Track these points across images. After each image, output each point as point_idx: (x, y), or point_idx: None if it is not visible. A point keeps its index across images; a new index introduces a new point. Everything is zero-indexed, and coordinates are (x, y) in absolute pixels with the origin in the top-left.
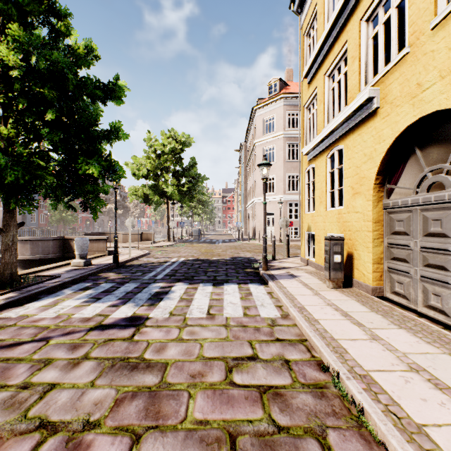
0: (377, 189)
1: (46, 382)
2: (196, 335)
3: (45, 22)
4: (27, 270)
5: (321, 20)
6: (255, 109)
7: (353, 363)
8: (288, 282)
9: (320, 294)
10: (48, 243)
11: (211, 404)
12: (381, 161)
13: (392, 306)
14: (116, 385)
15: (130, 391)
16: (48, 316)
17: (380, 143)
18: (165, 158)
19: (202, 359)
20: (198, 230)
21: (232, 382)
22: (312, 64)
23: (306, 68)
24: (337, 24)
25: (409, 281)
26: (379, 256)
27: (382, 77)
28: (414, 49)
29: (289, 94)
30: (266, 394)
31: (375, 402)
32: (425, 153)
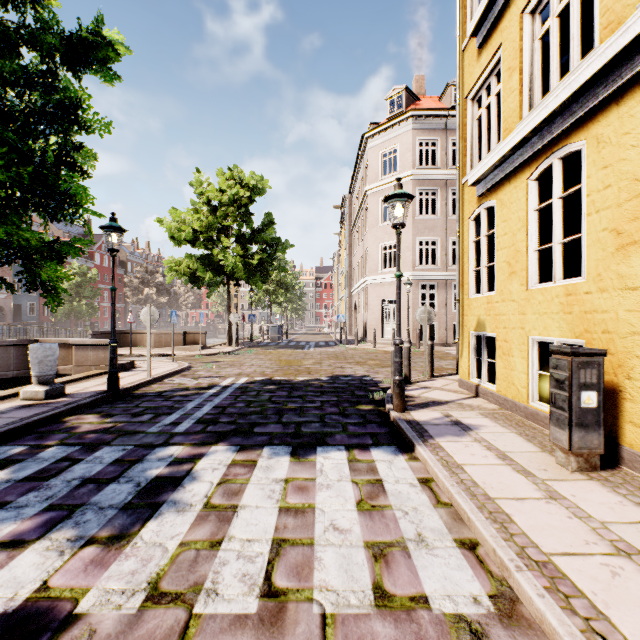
0: None
1: None
2: None
3: None
4: None
5: None
6: (366, 137)
7: None
8: (461, 449)
9: (560, 494)
10: (6, 351)
11: None
12: None
13: None
14: None
15: None
16: None
17: None
18: (224, 212)
19: None
20: (277, 328)
21: None
22: None
23: (478, 11)
24: None
25: None
26: None
27: None
28: None
29: (422, 110)
30: None
31: None
32: None
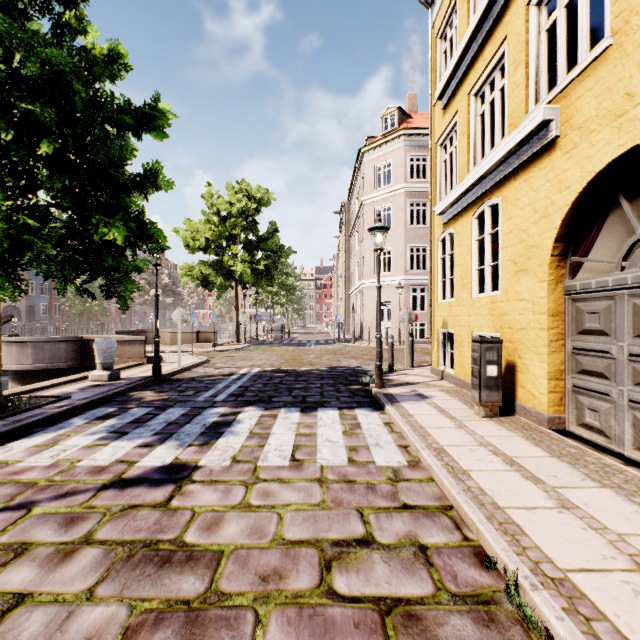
0: (555, 264)
1: (10, 590)
2: (273, 498)
3: (45, 10)
4: (21, 388)
5: (464, 12)
6: (363, 152)
7: (537, 556)
8: (416, 407)
9: (466, 426)
10: (58, 346)
11: (293, 639)
12: (563, 219)
13: (582, 448)
14: (130, 596)
15: (153, 610)
16: (39, 464)
17: (562, 191)
18: (233, 222)
19: (281, 543)
20: (280, 327)
21: (332, 590)
22: (450, 78)
23: (441, 84)
24: (490, 13)
25: (608, 408)
26: (558, 367)
27: (565, 88)
28: (620, 39)
29: (413, 129)
30: (390, 616)
31: (590, 638)
32: (636, 205)
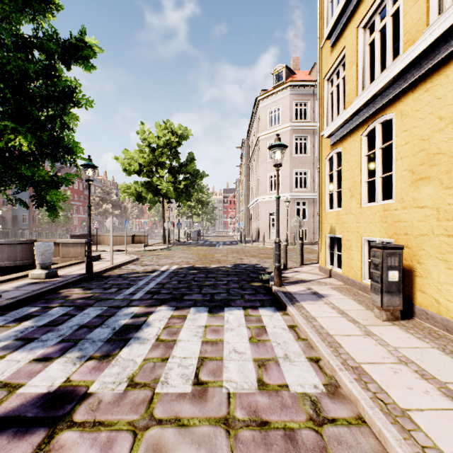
0: None
1: None
2: None
3: None
4: None
5: None
6: (259, 100)
7: None
8: (316, 308)
9: (373, 333)
10: (15, 247)
11: None
12: None
13: None
14: None
15: None
16: None
17: None
18: (160, 152)
19: None
20: (197, 232)
21: None
22: (339, 17)
23: (331, 23)
24: None
25: None
26: None
27: None
28: None
29: (297, 82)
30: None
31: None
32: None
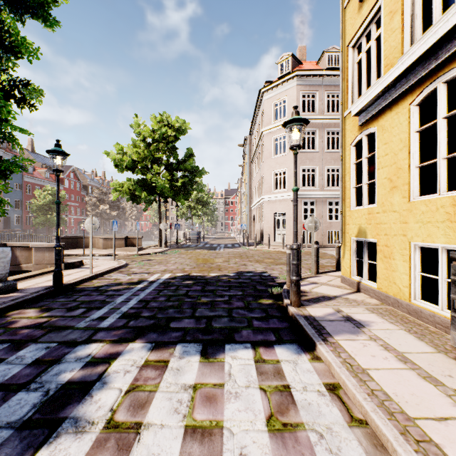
0: None
1: None
2: None
3: None
4: None
5: None
6: (262, 92)
7: None
8: (360, 349)
9: None
10: None
11: None
12: None
13: None
14: None
15: None
16: None
17: None
18: (156, 147)
19: None
20: (196, 234)
21: None
22: None
23: None
24: None
25: None
26: None
27: None
28: None
29: (304, 71)
30: None
31: None
32: None
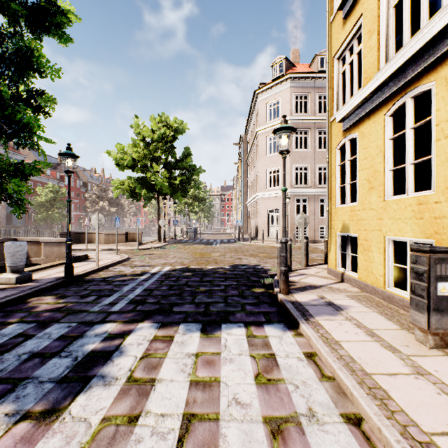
0: None
1: None
2: None
3: None
4: None
5: None
6: (257, 93)
7: None
8: (336, 326)
9: (425, 370)
10: None
11: None
12: None
13: None
14: None
15: None
16: None
17: None
18: (155, 146)
19: None
20: (193, 229)
21: None
22: None
23: None
24: None
25: None
26: None
27: None
28: None
29: (297, 73)
30: None
31: None
32: None
